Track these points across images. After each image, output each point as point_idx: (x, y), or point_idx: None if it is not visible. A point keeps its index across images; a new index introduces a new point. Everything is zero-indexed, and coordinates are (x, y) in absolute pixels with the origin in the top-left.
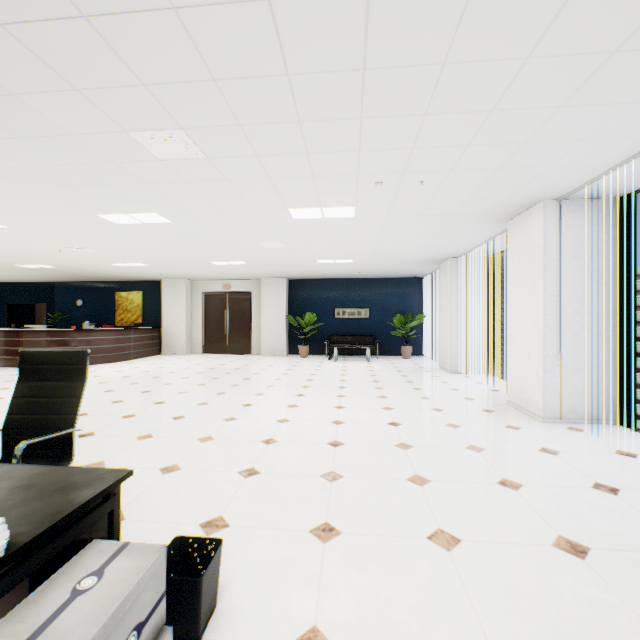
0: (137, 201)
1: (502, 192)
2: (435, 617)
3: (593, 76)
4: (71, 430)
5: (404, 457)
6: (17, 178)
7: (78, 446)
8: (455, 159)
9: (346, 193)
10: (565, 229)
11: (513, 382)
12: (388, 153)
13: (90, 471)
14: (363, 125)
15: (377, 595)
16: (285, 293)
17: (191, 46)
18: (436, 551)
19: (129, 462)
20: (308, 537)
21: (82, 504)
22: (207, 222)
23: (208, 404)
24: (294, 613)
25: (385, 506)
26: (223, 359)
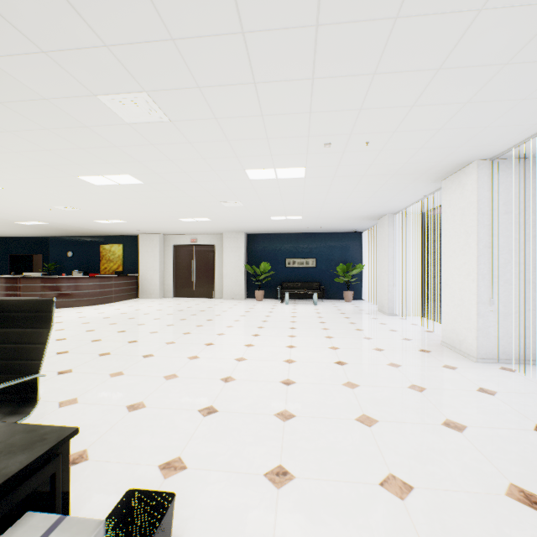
0: (111, 163)
1: (440, 152)
2: None
3: None
4: (34, 376)
5: (351, 396)
6: (3, 142)
7: (56, 383)
8: (399, 120)
9: (297, 154)
10: (497, 186)
11: (447, 325)
12: (337, 114)
13: (33, 429)
14: (314, 86)
15: None
16: (243, 246)
17: (148, 2)
18: (389, 500)
19: (99, 399)
20: (262, 482)
21: (10, 476)
22: (174, 183)
23: (175, 343)
24: None
25: (336, 448)
26: (190, 302)
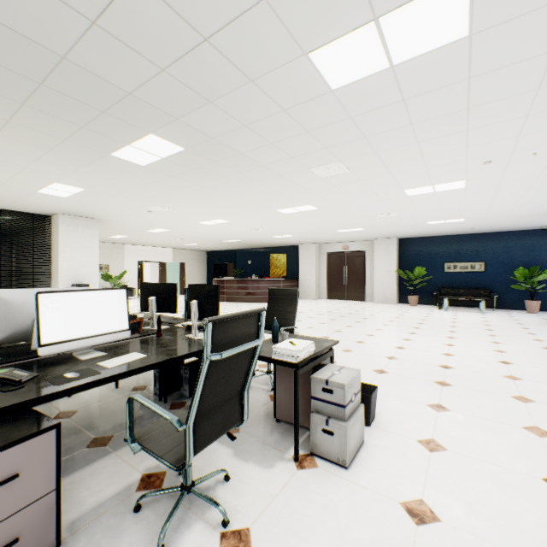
0: (301, 200)
1: None
2: (518, 457)
3: None
4: (294, 327)
5: (511, 384)
6: (246, 198)
7: None
8: None
9: (455, 173)
10: None
11: None
12: (494, 143)
13: (321, 339)
14: (469, 133)
15: (475, 439)
16: (395, 251)
17: (355, 128)
18: (528, 434)
19: None
20: (426, 407)
21: (327, 346)
22: (341, 206)
23: (341, 331)
24: (419, 431)
25: (487, 406)
26: (343, 303)
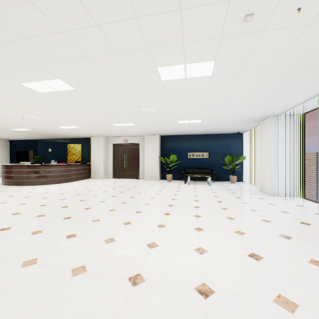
0: (38, 65)
1: None
2: None
3: None
4: None
5: None
6: None
7: None
8: None
9: (210, 39)
10: None
11: None
12: None
13: None
14: None
15: None
16: (158, 143)
17: None
18: None
19: None
20: None
21: None
22: (99, 87)
23: (99, 221)
24: None
25: None
26: (122, 182)
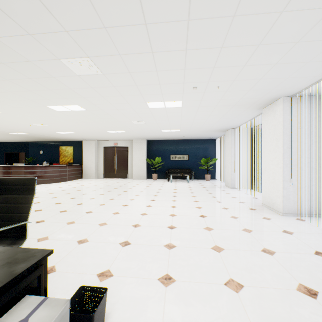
0: (67, 98)
1: (261, 92)
2: None
3: (318, 23)
4: (25, 222)
5: (209, 235)
6: (3, 86)
7: (35, 228)
8: (237, 74)
9: (177, 93)
10: (294, 112)
11: (265, 194)
12: (200, 70)
13: (28, 250)
14: (187, 54)
15: (197, 321)
16: (145, 147)
17: (91, 6)
18: (230, 293)
19: (61, 237)
20: (157, 283)
21: (17, 275)
22: (104, 110)
23: (105, 205)
24: None
25: (200, 264)
26: (113, 181)
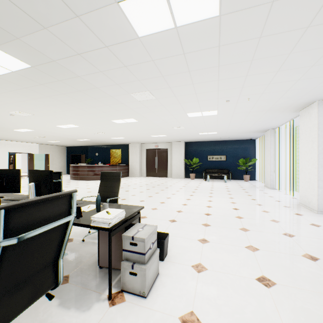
0: (127, 115)
1: (292, 99)
2: (244, 267)
3: None
4: (118, 197)
5: (239, 221)
6: (89, 111)
7: None
8: (263, 89)
9: (212, 106)
10: None
11: (302, 193)
12: (231, 90)
13: (132, 206)
14: (219, 82)
15: (222, 259)
16: (183, 148)
17: (156, 68)
18: (248, 251)
19: None
20: (197, 241)
21: (135, 211)
22: (152, 120)
23: (152, 197)
24: (193, 259)
25: (228, 236)
26: (155, 179)
